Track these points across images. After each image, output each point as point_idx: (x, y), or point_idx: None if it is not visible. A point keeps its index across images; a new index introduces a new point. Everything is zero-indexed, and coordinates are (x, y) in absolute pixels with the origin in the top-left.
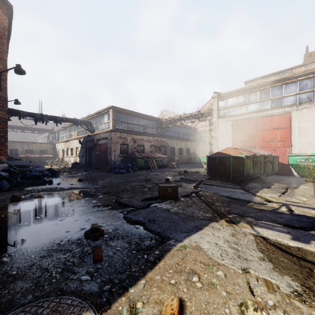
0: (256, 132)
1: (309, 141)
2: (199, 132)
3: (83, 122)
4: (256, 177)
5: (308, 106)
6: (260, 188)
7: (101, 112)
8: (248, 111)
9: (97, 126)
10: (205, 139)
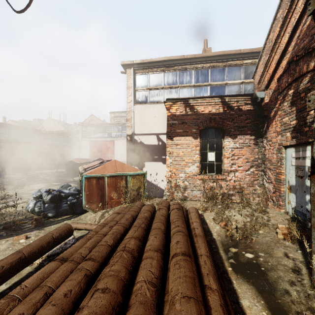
0: (101, 148)
1: (120, 155)
2: None
3: None
4: None
5: (120, 138)
6: None
7: None
8: (98, 137)
9: None
10: None
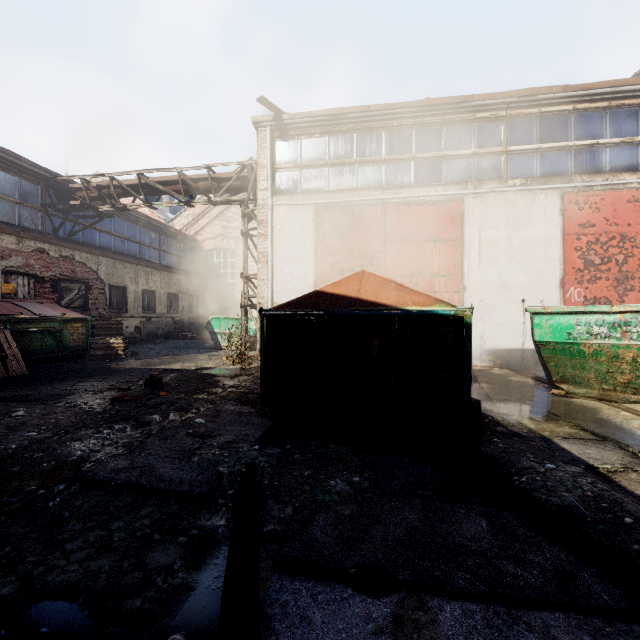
0: (382, 245)
1: (500, 279)
2: (207, 252)
3: None
4: None
5: (498, 187)
6: None
7: None
8: (360, 185)
9: None
10: (224, 271)
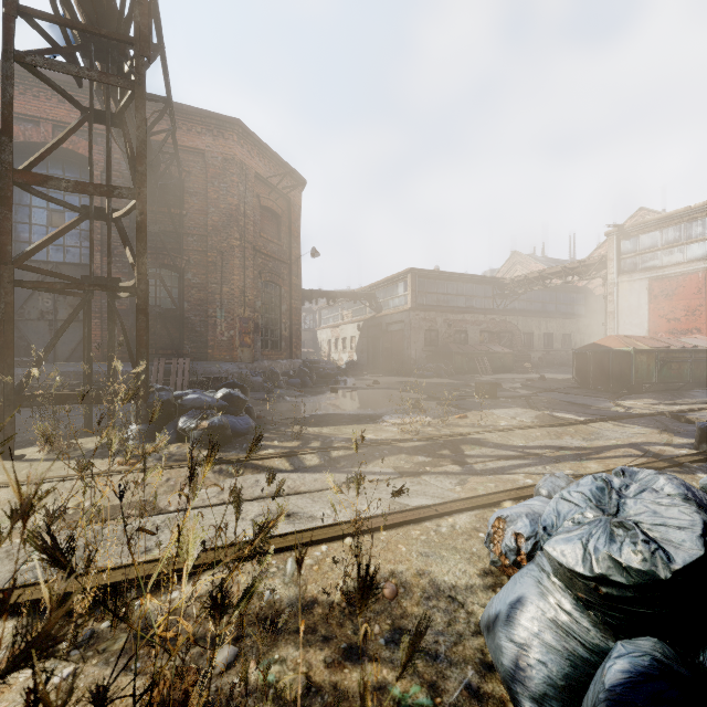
0: (703, 300)
1: None
2: (598, 297)
3: (364, 297)
4: (675, 388)
5: None
6: (641, 398)
7: (393, 279)
8: (686, 259)
9: (386, 301)
10: None
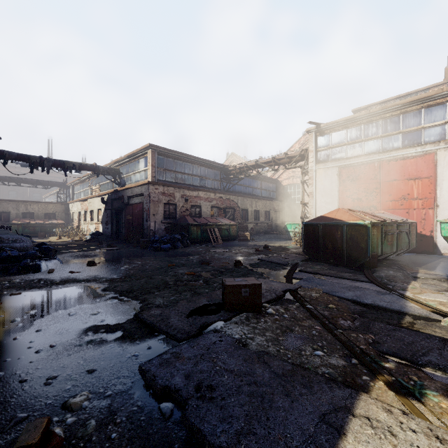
0: (378, 184)
1: None
2: (284, 187)
3: (107, 171)
4: (383, 257)
5: None
6: (403, 280)
7: (135, 155)
8: (365, 152)
9: (128, 176)
10: (294, 196)
